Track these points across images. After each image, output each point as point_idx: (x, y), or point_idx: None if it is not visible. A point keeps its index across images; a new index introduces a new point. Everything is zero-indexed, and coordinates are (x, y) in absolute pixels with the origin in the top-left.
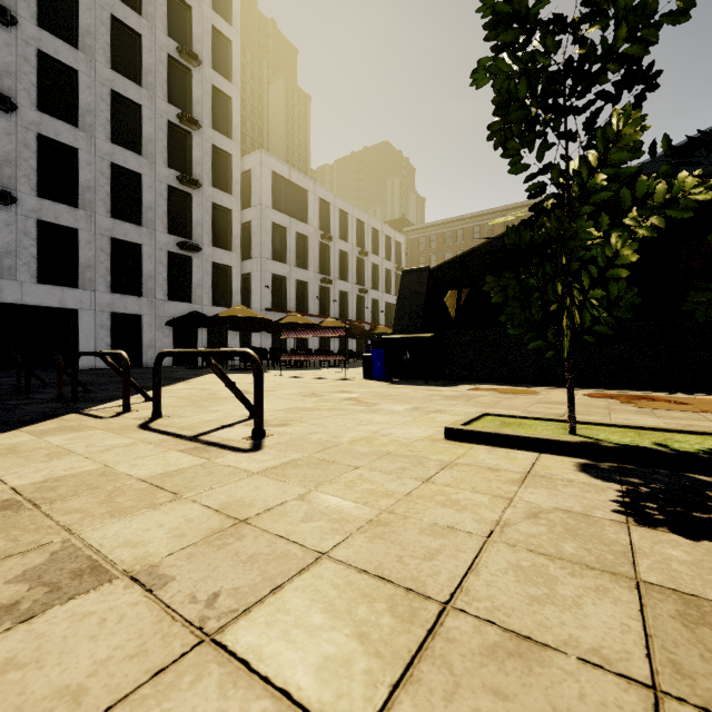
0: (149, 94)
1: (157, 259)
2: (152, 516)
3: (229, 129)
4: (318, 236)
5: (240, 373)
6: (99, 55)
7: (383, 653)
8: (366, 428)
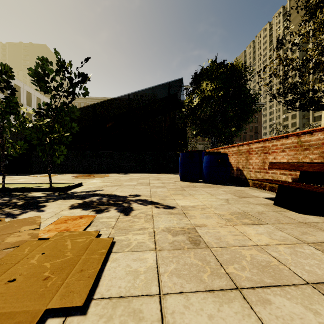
0: None
1: None
2: None
3: None
4: None
5: None
6: None
7: None
8: None
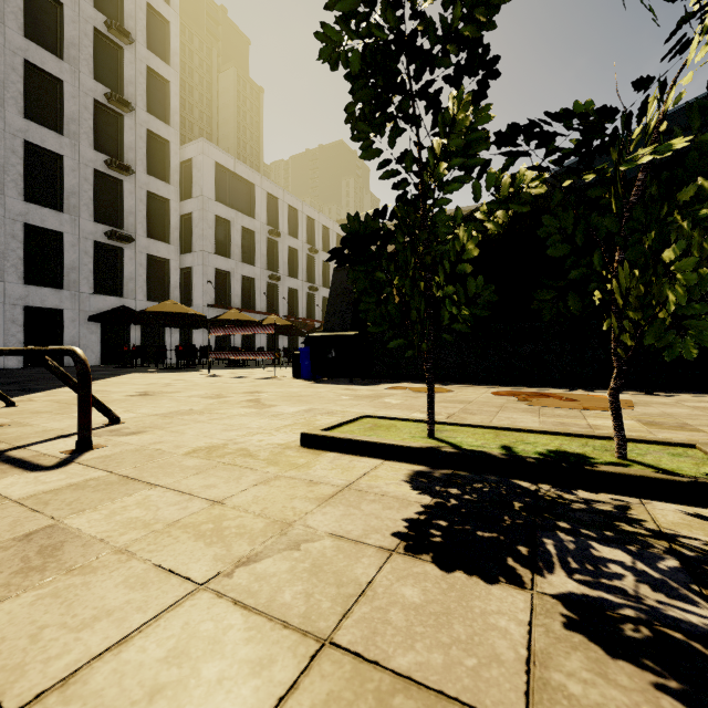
0: (72, 68)
1: (81, 249)
2: None
3: (167, 114)
4: (266, 231)
5: (167, 372)
6: (10, 19)
7: None
8: (227, 435)
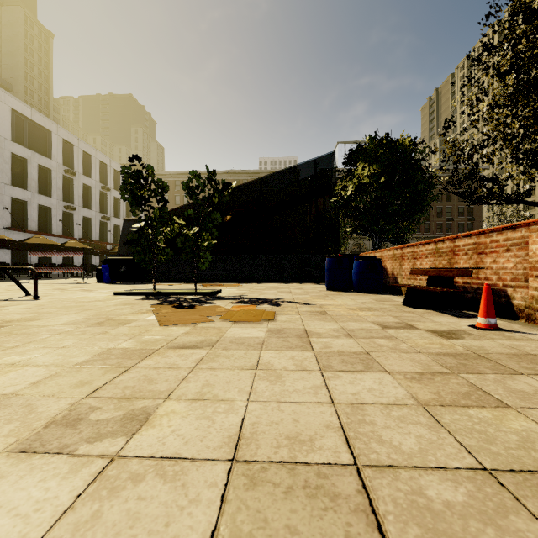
0: None
1: None
2: (16, 306)
3: None
4: (62, 170)
5: None
6: None
7: (74, 307)
8: (85, 295)
